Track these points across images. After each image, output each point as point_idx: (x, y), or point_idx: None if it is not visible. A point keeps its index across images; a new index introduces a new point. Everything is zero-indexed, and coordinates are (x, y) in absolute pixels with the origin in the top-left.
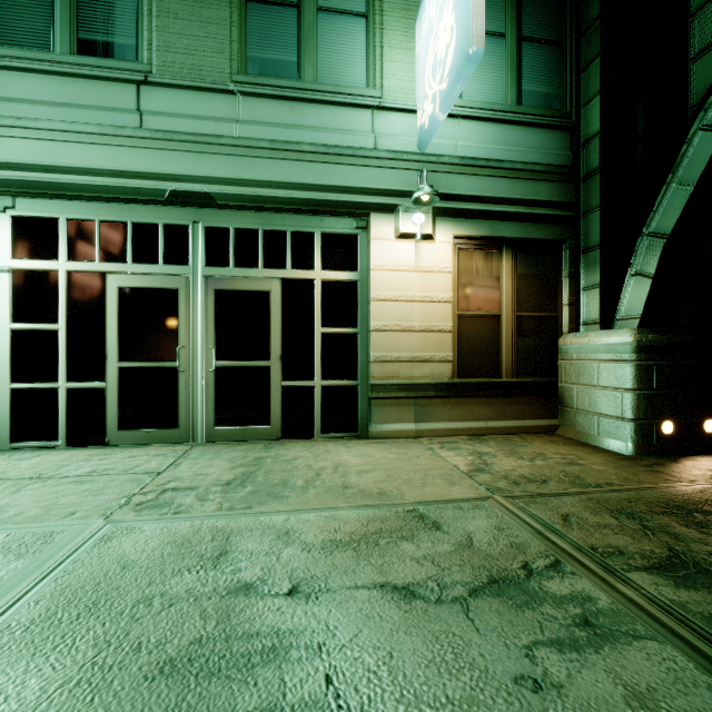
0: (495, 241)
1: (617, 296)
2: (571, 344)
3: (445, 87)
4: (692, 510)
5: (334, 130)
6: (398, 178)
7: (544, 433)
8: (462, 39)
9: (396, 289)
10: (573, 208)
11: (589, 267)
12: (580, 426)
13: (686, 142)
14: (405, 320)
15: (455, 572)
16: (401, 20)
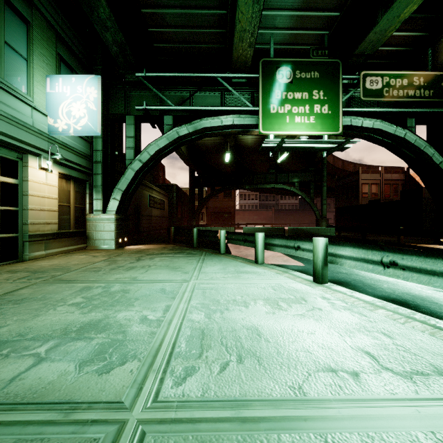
0: (69, 177)
1: (108, 204)
2: (93, 217)
3: (79, 129)
4: (140, 251)
5: (16, 110)
6: (42, 143)
7: (83, 249)
8: (92, 124)
9: (39, 191)
10: (91, 170)
11: (97, 192)
12: (97, 244)
13: (127, 169)
14: (42, 206)
15: (131, 261)
16: (40, 71)
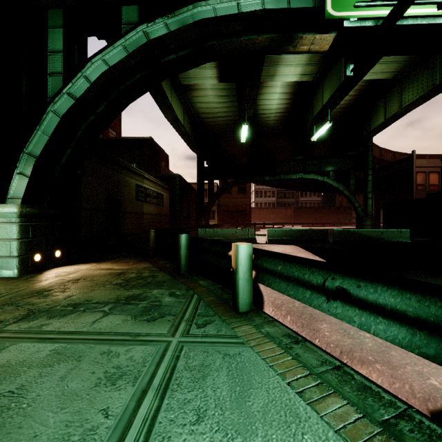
0: None
1: (9, 184)
2: None
3: None
4: (44, 291)
5: None
6: None
7: None
8: None
9: None
10: None
11: None
12: None
13: (46, 114)
14: None
15: None
16: None
